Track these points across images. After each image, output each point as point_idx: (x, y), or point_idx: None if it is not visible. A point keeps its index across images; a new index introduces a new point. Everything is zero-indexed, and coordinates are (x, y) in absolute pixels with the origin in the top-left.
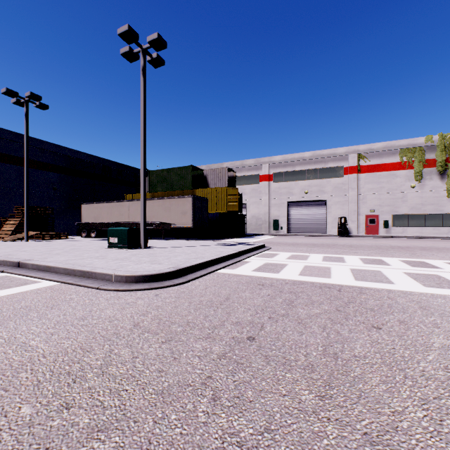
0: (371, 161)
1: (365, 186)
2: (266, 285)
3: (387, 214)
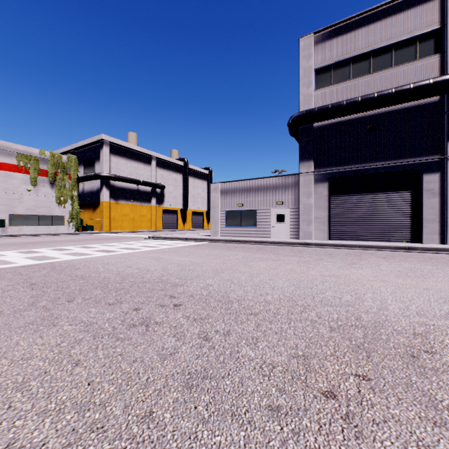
0: None
1: None
2: None
3: (3, 213)
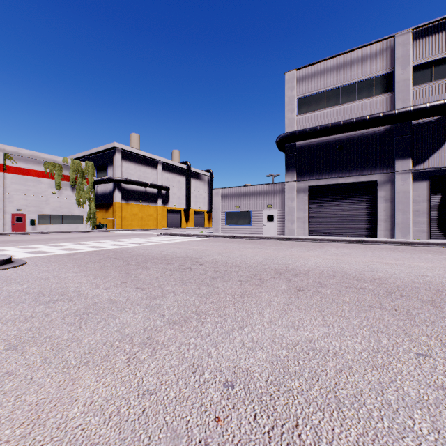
0: (19, 164)
1: (12, 186)
2: (73, 254)
3: (34, 213)
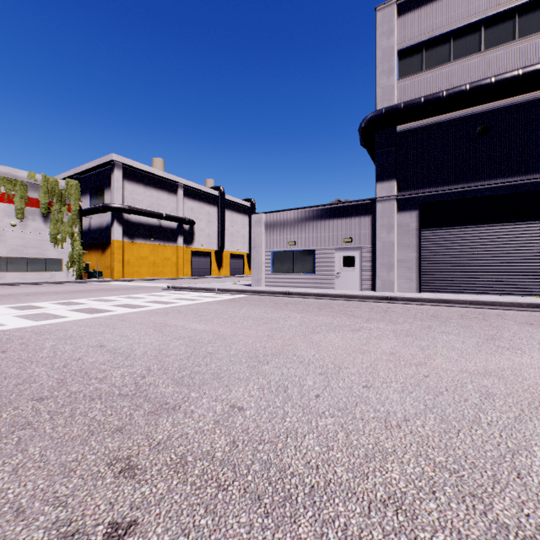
0: None
1: None
2: None
3: None
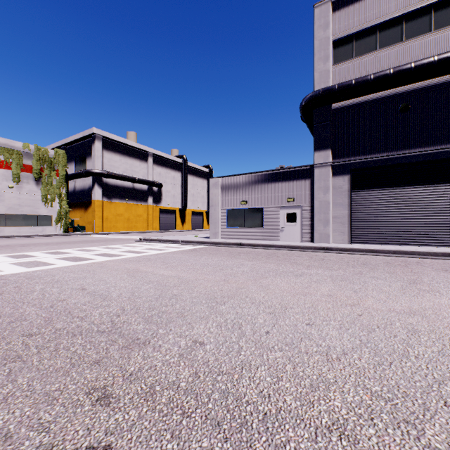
0: None
1: None
2: None
3: None
